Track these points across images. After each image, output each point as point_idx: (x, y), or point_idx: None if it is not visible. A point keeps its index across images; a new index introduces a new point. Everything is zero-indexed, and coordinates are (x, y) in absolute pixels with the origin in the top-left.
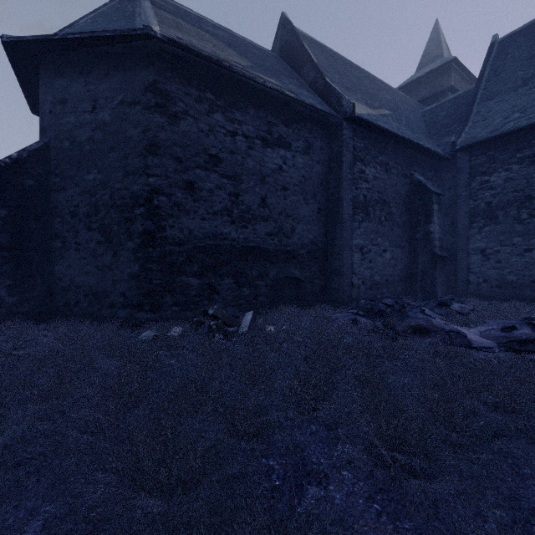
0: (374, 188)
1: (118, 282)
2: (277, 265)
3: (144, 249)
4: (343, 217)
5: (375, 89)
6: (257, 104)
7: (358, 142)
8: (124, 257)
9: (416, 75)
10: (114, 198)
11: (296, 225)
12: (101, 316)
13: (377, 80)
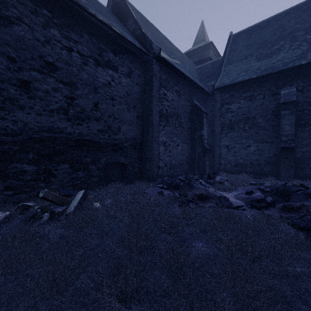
0: (172, 106)
1: None
2: (107, 154)
3: None
4: (153, 122)
5: (172, 48)
6: (90, 32)
7: (162, 75)
8: None
9: (193, 48)
10: None
11: (121, 125)
12: None
13: (173, 44)
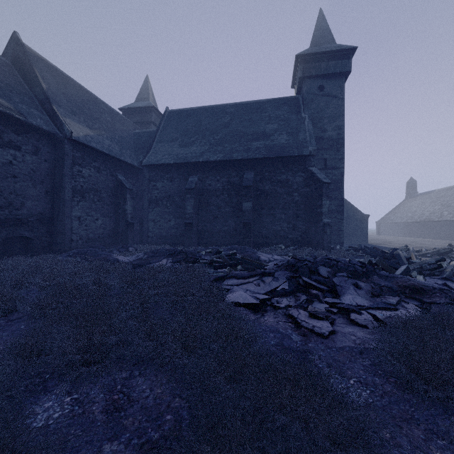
0: (89, 182)
1: None
2: (7, 228)
3: None
4: (64, 199)
5: (99, 112)
6: None
7: (76, 153)
8: None
9: (134, 105)
10: None
11: (26, 201)
12: None
13: (102, 104)
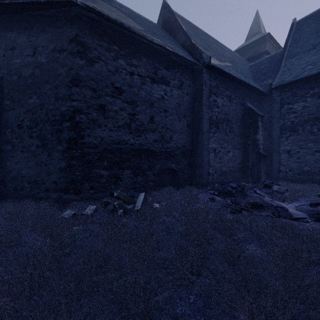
0: (222, 111)
1: (51, 174)
2: (160, 161)
3: (69, 151)
4: (203, 130)
5: (221, 50)
6: (147, 55)
7: (212, 82)
8: (55, 156)
9: (245, 44)
10: (48, 115)
11: (173, 135)
12: (39, 197)
13: (222, 45)
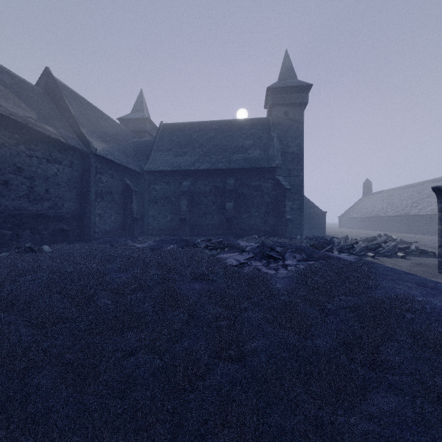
0: (106, 186)
1: None
2: (54, 223)
3: None
4: (90, 200)
5: (107, 126)
6: (43, 141)
7: (98, 164)
8: None
9: (131, 116)
10: None
11: (65, 202)
12: None
13: (108, 118)
